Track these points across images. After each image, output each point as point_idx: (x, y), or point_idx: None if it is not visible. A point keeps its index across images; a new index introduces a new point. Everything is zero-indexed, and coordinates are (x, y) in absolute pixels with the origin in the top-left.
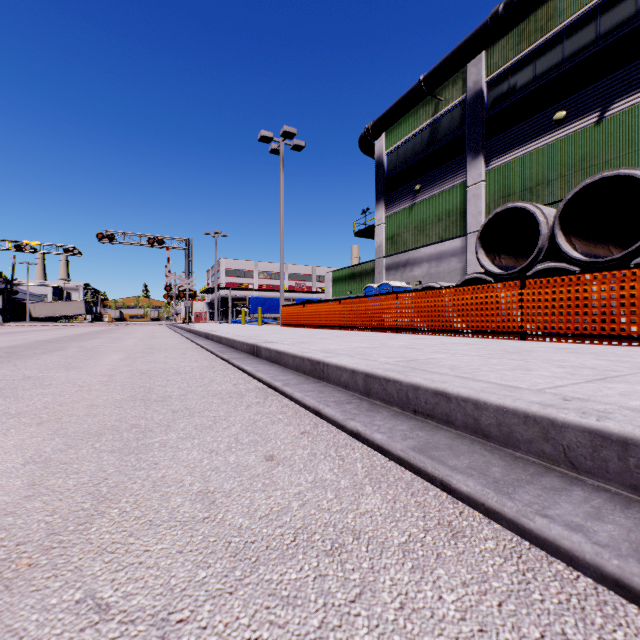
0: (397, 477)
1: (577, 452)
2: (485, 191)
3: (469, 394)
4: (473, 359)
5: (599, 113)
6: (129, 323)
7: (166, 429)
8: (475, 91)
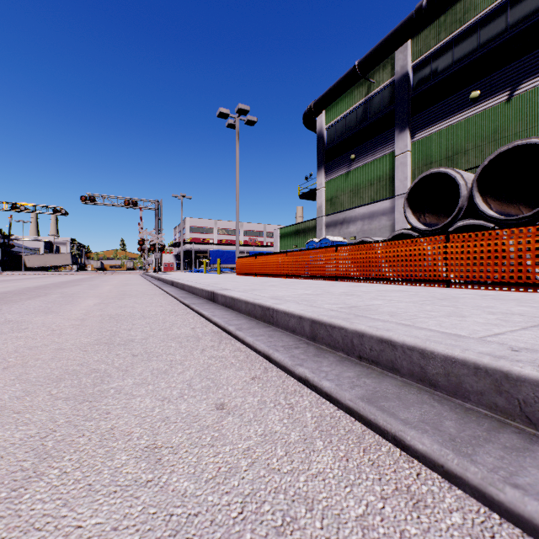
0: (347, 429)
1: (535, 407)
2: (410, 159)
3: (415, 343)
4: (408, 305)
5: (509, 92)
6: (108, 272)
7: (124, 374)
8: (402, 74)
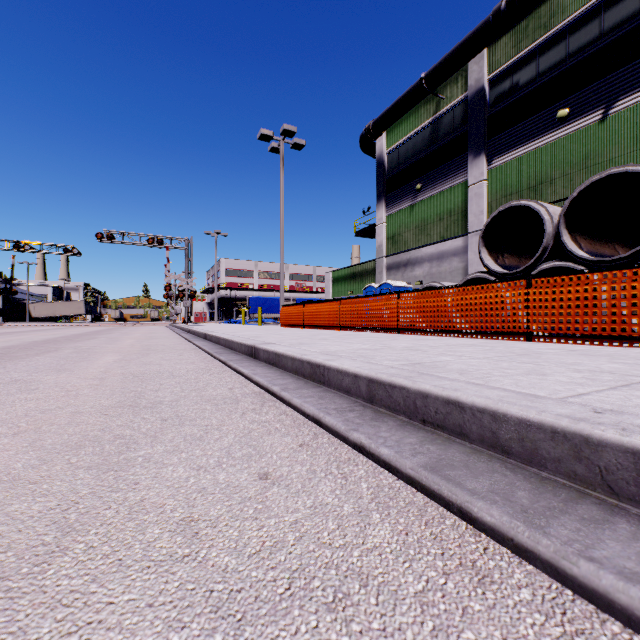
0: (408, 501)
1: (617, 475)
2: (487, 190)
3: (486, 404)
4: (482, 362)
5: (603, 110)
6: (128, 323)
7: (152, 440)
8: (477, 89)
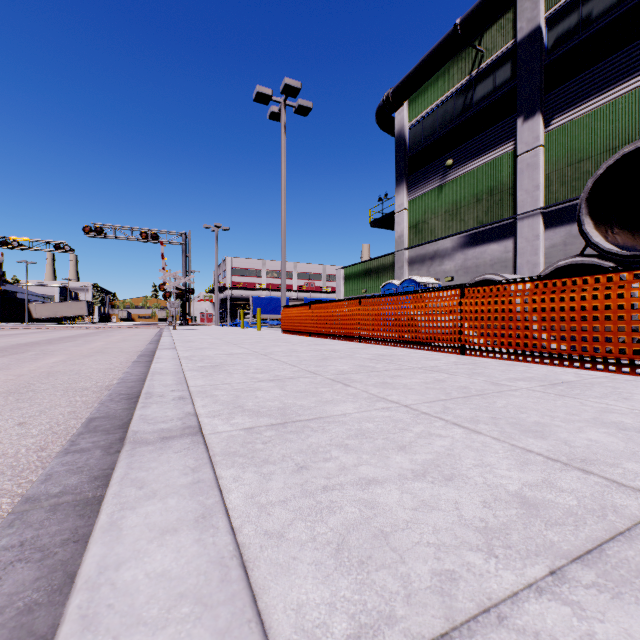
0: None
1: None
2: (544, 159)
3: None
4: None
5: None
6: (121, 325)
7: None
8: (530, 31)
